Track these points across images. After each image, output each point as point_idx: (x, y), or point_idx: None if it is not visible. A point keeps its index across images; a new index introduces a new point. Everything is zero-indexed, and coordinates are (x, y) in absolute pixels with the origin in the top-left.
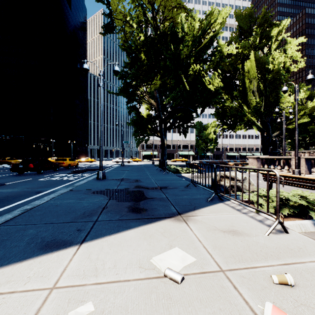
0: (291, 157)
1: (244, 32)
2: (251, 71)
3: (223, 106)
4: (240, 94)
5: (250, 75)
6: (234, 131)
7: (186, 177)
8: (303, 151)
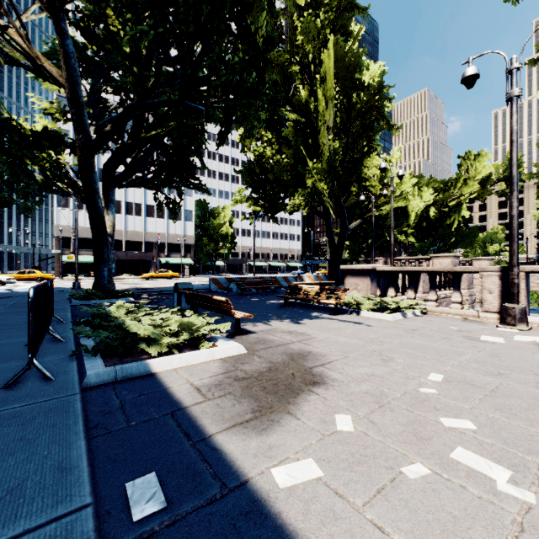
0: (478, 269)
1: (305, 4)
2: (326, 77)
3: (260, 157)
4: (297, 136)
5: (325, 87)
6: (285, 212)
7: (181, 422)
8: (400, 258)
